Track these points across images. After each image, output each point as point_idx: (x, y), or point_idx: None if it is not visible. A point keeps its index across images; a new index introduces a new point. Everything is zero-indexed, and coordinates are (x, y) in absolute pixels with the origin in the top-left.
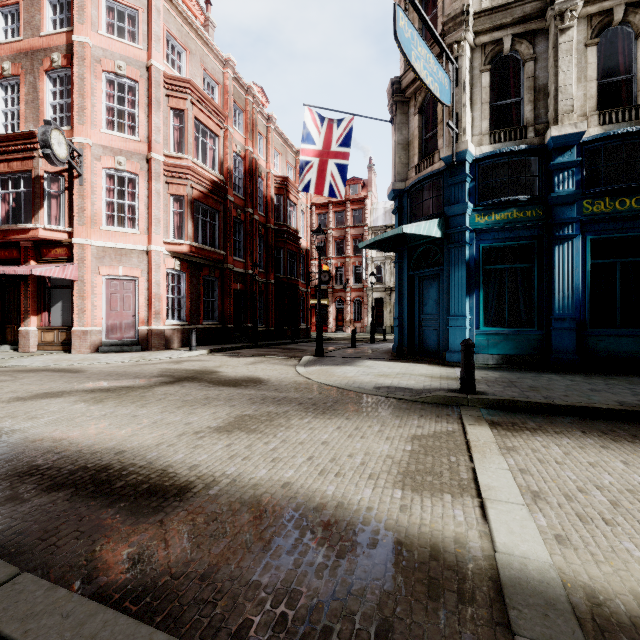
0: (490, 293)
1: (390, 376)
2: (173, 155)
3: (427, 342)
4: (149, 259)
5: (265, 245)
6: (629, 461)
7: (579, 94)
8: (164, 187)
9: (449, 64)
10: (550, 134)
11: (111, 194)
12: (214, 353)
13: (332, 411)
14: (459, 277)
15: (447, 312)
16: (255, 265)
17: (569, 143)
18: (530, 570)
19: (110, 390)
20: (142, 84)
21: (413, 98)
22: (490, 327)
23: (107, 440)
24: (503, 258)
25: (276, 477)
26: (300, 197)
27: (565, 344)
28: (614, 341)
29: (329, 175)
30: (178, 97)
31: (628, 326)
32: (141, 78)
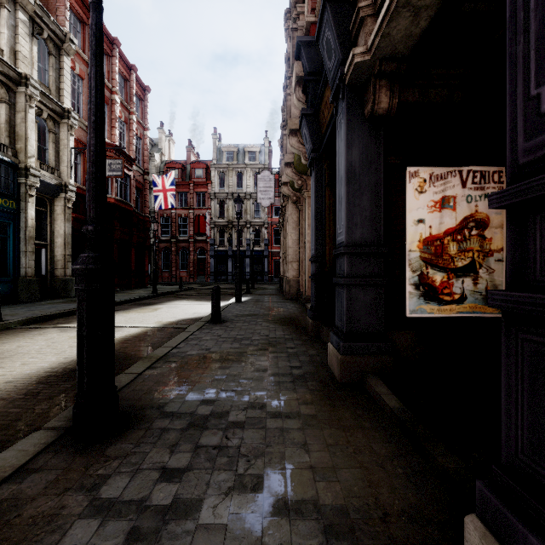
0: None
1: None
2: None
3: None
4: None
5: None
6: None
7: None
8: None
9: None
10: None
11: None
12: None
13: None
14: None
15: None
16: None
17: None
18: (158, 325)
19: None
20: None
21: None
22: None
23: None
24: None
25: None
26: None
27: None
28: None
29: None
30: None
31: None
32: None
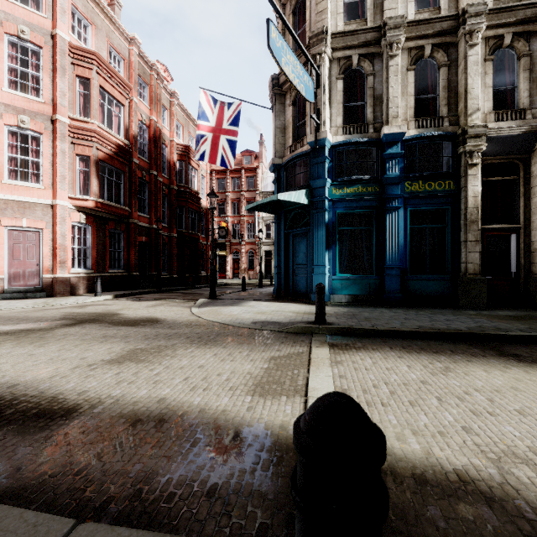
0: (343, 248)
1: (266, 313)
2: (79, 118)
3: (299, 286)
4: (54, 212)
5: (169, 203)
6: (412, 365)
7: (403, 104)
8: (69, 147)
9: (313, 70)
10: (383, 132)
11: (14, 150)
12: (119, 298)
13: (213, 342)
14: (321, 235)
15: (313, 262)
16: (158, 221)
17: (396, 139)
18: None
19: (9, 333)
20: (47, 50)
21: (288, 92)
22: (343, 274)
23: (1, 376)
24: (352, 222)
25: (154, 395)
26: (201, 163)
27: (393, 286)
28: (425, 284)
29: (221, 148)
30: (84, 66)
31: (436, 273)
32: (46, 44)
